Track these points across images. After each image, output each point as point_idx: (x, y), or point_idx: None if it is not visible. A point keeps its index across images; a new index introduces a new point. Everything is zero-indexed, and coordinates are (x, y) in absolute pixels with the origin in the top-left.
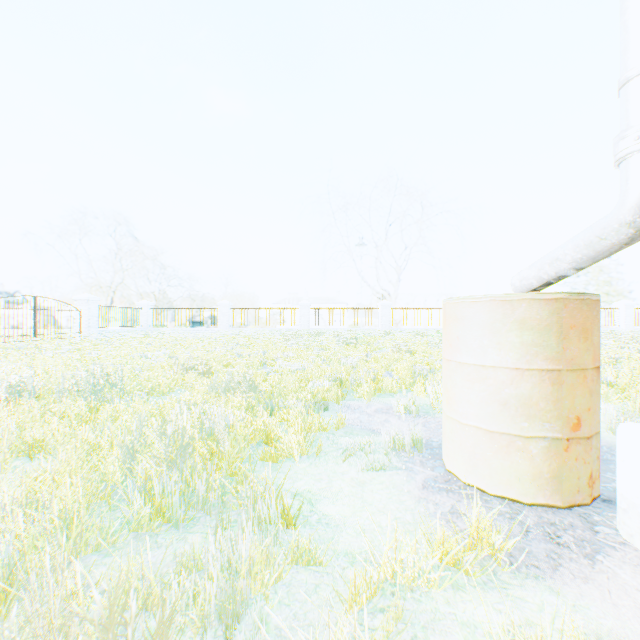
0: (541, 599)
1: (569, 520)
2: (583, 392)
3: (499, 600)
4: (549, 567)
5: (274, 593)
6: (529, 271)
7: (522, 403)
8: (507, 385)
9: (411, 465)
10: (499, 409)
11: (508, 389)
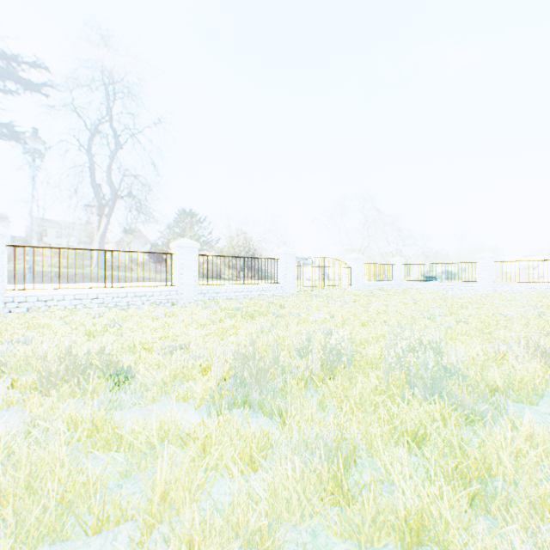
0: None
1: None
2: None
3: None
4: None
5: None
6: None
7: None
8: None
9: None
10: None
11: None
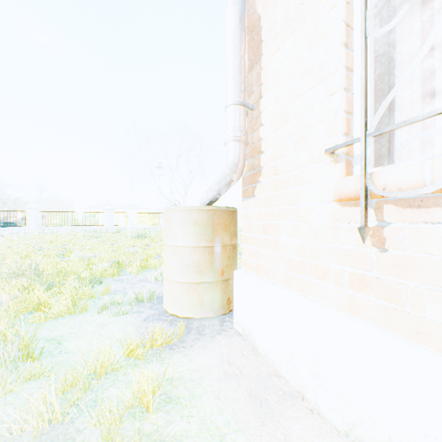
0: (177, 360)
1: (214, 322)
2: (225, 257)
3: (155, 366)
4: (190, 345)
5: (4, 400)
6: (204, 194)
7: (195, 265)
8: (189, 256)
9: (143, 309)
10: (185, 269)
11: (189, 258)
